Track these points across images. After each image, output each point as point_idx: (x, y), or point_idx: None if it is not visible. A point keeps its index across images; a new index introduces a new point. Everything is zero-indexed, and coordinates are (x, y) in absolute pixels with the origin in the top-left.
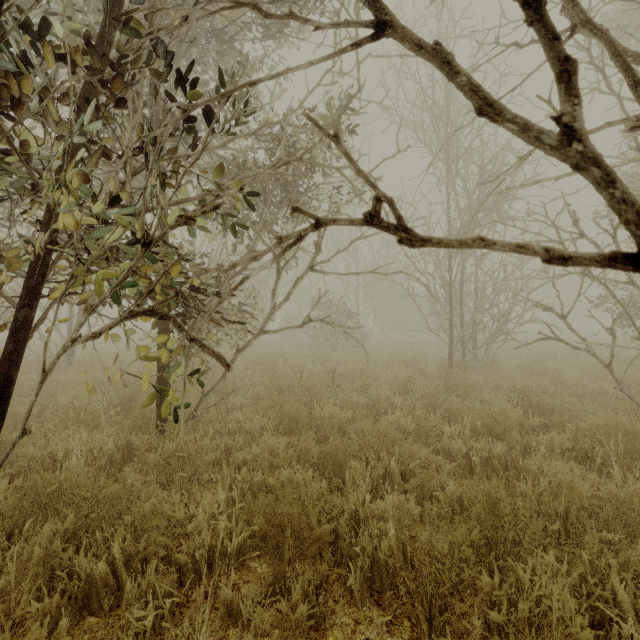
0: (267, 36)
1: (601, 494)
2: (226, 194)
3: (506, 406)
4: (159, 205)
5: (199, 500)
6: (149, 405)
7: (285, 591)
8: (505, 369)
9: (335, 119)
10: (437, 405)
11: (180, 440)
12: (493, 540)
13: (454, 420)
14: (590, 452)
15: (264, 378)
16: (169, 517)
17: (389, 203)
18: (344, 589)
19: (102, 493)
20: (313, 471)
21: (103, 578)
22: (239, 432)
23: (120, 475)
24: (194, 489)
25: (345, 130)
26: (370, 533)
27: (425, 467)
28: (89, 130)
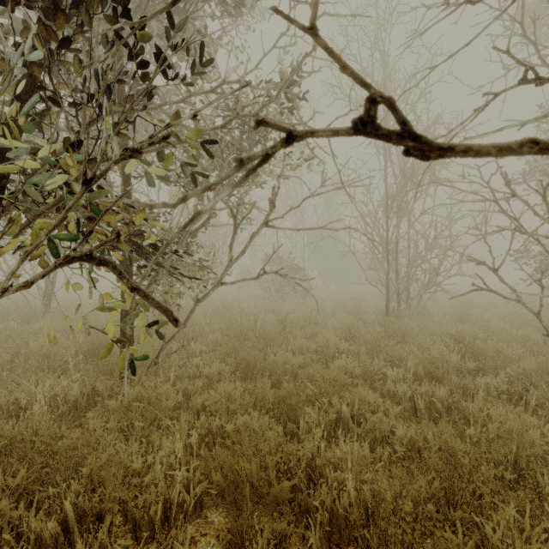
0: (225, 11)
1: (548, 440)
2: (177, 122)
3: (445, 352)
4: (113, 151)
5: (156, 451)
6: (104, 357)
7: (243, 547)
8: (435, 317)
9: (291, 76)
10: (379, 350)
11: (141, 387)
12: (450, 489)
13: (395, 364)
14: (523, 394)
15: (222, 326)
16: (127, 467)
17: (388, 104)
18: (302, 542)
19: (57, 445)
20: (268, 416)
21: (53, 539)
22: (199, 376)
23: (85, 419)
24: (153, 436)
25: (298, 92)
26: (326, 481)
27: (373, 410)
28: (27, 58)
